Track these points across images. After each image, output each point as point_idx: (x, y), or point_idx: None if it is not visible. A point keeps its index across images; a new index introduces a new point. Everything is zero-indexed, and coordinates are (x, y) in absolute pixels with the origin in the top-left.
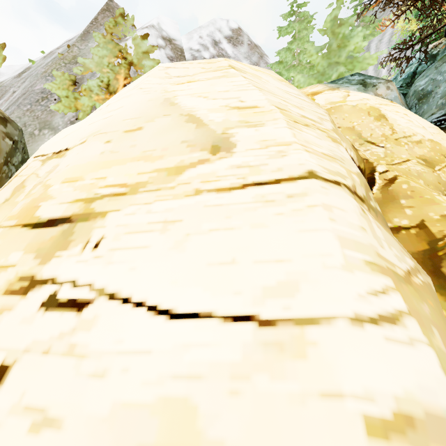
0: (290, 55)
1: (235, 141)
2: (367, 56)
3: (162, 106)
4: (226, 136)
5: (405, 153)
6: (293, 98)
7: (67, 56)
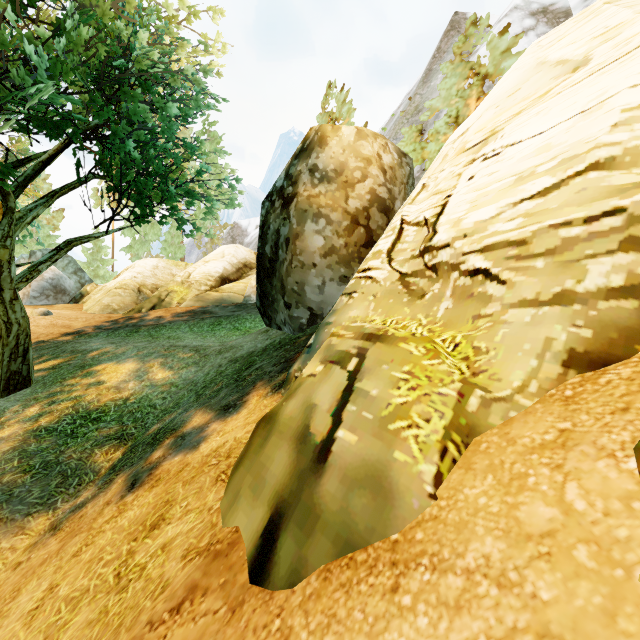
0: None
1: (592, 57)
2: None
3: (535, 69)
4: (585, 59)
5: None
6: None
7: (409, 110)
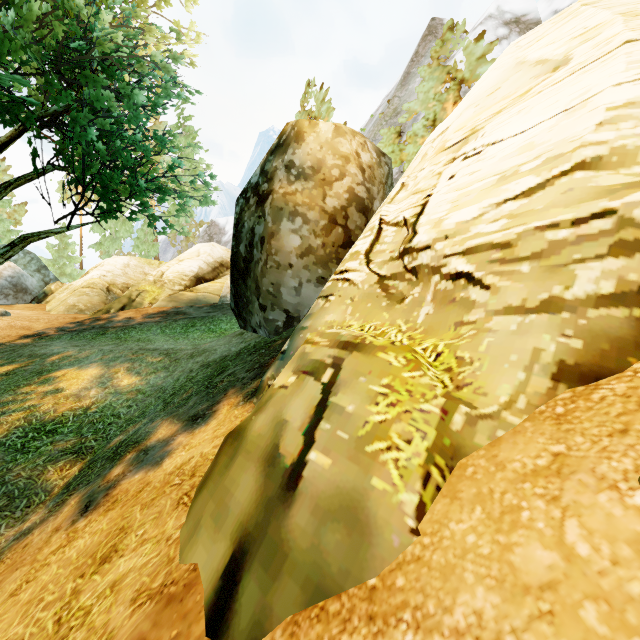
0: None
1: (572, 57)
2: None
3: (514, 69)
4: (565, 58)
5: None
6: None
7: (388, 112)
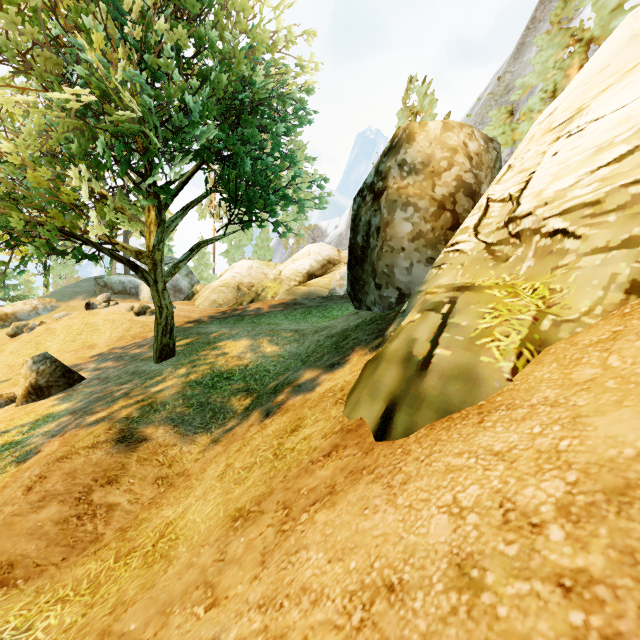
0: None
1: None
2: None
3: (627, 43)
4: None
5: None
6: None
7: (498, 91)
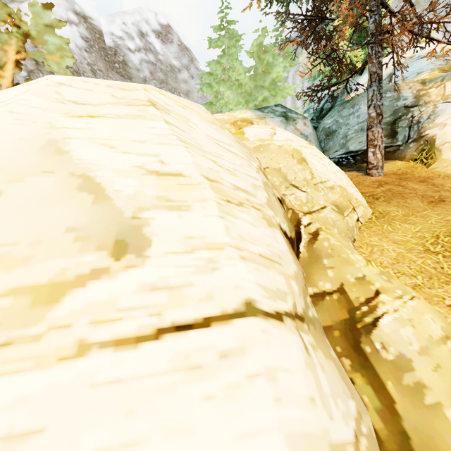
0: (220, 69)
1: (150, 233)
2: (287, 86)
3: (42, 153)
4: (137, 224)
5: (323, 199)
6: (225, 153)
7: None
